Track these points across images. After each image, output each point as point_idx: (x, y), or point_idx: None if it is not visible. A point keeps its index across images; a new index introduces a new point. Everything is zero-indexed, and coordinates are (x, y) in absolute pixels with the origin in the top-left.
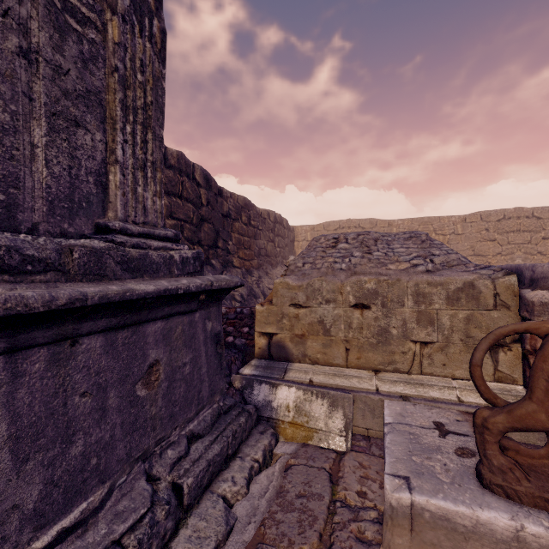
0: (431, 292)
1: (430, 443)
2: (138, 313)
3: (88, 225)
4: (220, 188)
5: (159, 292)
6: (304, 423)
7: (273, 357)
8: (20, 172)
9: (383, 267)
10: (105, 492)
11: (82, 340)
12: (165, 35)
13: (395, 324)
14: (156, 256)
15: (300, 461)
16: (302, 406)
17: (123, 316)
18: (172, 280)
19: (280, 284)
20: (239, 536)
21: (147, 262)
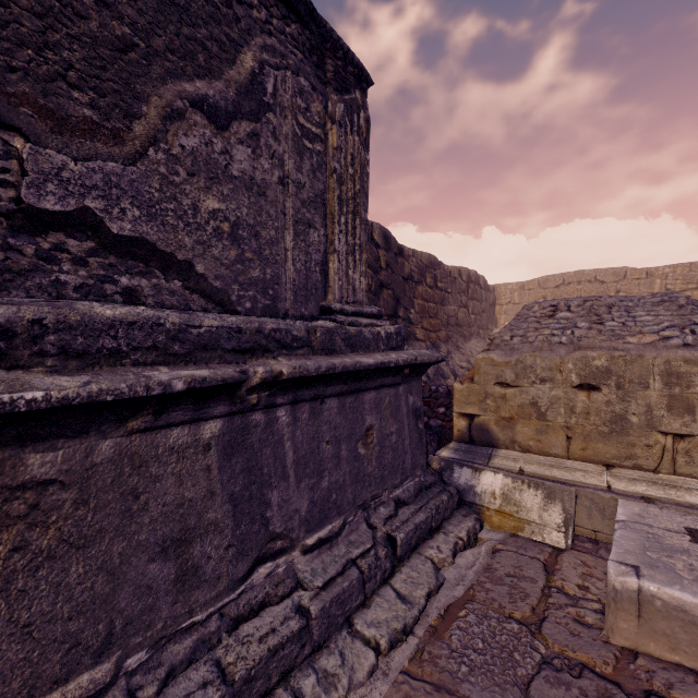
0: (690, 371)
1: (674, 544)
2: (359, 382)
3: (316, 308)
4: (401, 246)
5: (377, 364)
6: (514, 513)
7: (474, 441)
8: (279, 272)
9: (618, 340)
10: (341, 524)
11: (326, 400)
12: (369, 123)
13: (635, 410)
14: (367, 332)
15: (509, 547)
16: (510, 494)
17: (350, 384)
18: (384, 355)
19: (483, 360)
20: (449, 592)
21: (361, 338)
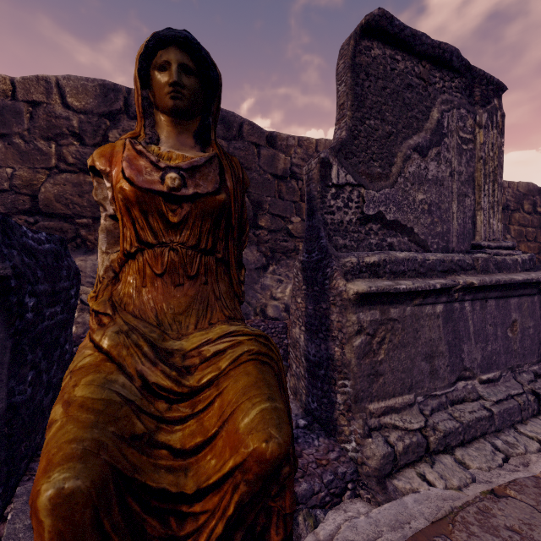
0: None
1: None
2: (508, 291)
3: (468, 245)
4: None
5: (524, 280)
6: None
7: None
8: (449, 226)
9: None
10: (499, 375)
11: (488, 300)
12: (503, 117)
13: None
14: (508, 259)
15: None
16: None
17: (502, 292)
18: (526, 274)
19: None
20: None
21: (504, 263)
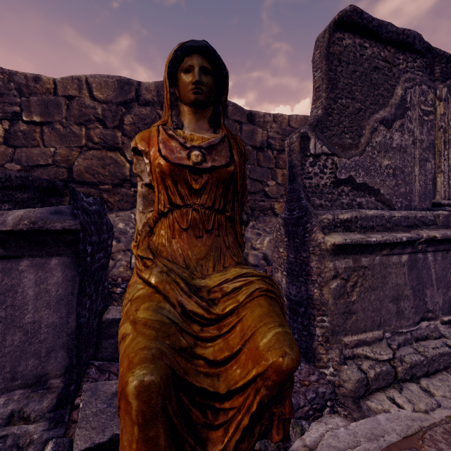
0: None
1: None
2: None
3: (429, 203)
4: None
5: None
6: None
7: None
8: (412, 188)
9: None
10: None
11: (449, 252)
12: None
13: None
14: None
15: None
16: None
17: None
18: None
19: None
20: None
21: None
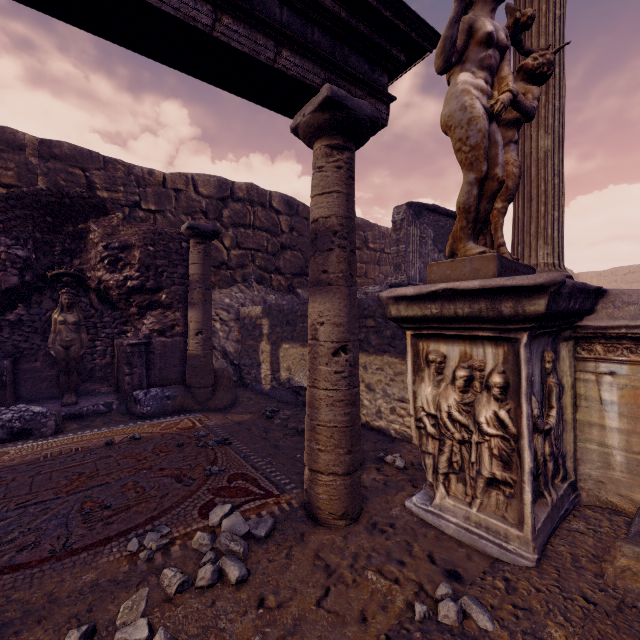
0: None
1: None
2: None
3: None
4: None
5: None
6: None
7: None
8: None
9: None
10: None
11: None
12: None
13: None
14: None
15: None
16: None
17: None
18: None
19: None
20: None
21: None
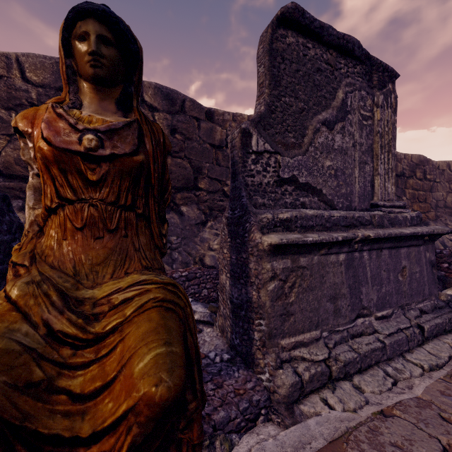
0: None
1: None
2: (399, 243)
3: (368, 204)
4: None
5: (411, 233)
6: None
7: None
8: (352, 189)
9: None
10: (391, 312)
11: (382, 250)
12: (396, 99)
13: None
14: (400, 216)
15: None
16: None
17: (394, 243)
18: (413, 228)
19: None
20: None
21: (396, 219)
